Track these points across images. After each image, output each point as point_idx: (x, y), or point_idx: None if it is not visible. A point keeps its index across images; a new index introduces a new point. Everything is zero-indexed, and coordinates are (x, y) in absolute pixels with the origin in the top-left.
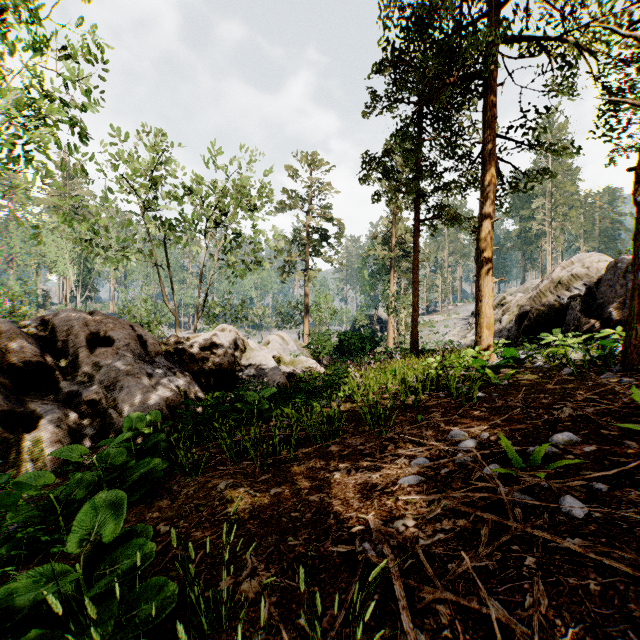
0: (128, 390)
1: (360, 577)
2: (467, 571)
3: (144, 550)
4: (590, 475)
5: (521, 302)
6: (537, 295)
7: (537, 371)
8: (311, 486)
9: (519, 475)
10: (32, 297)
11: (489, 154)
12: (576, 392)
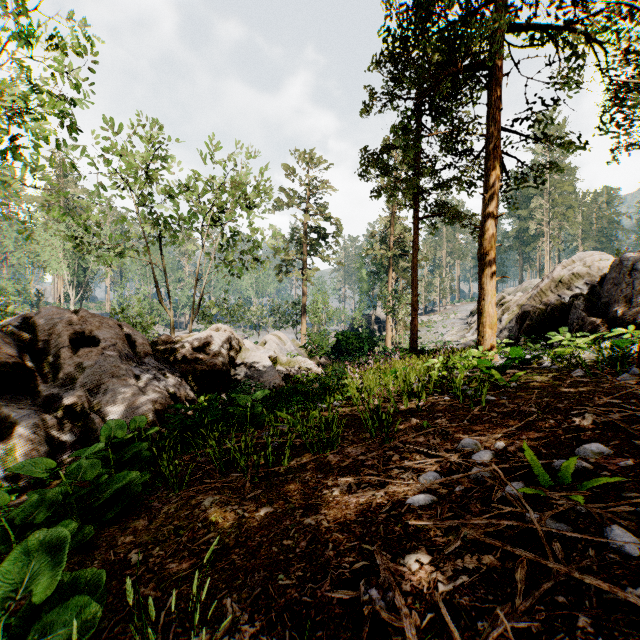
0: (113, 393)
1: (366, 637)
2: (503, 633)
3: (86, 613)
4: (637, 499)
5: (521, 301)
6: (538, 294)
7: (545, 372)
8: (307, 505)
9: (548, 496)
10: (25, 296)
11: (492, 148)
12: (594, 396)
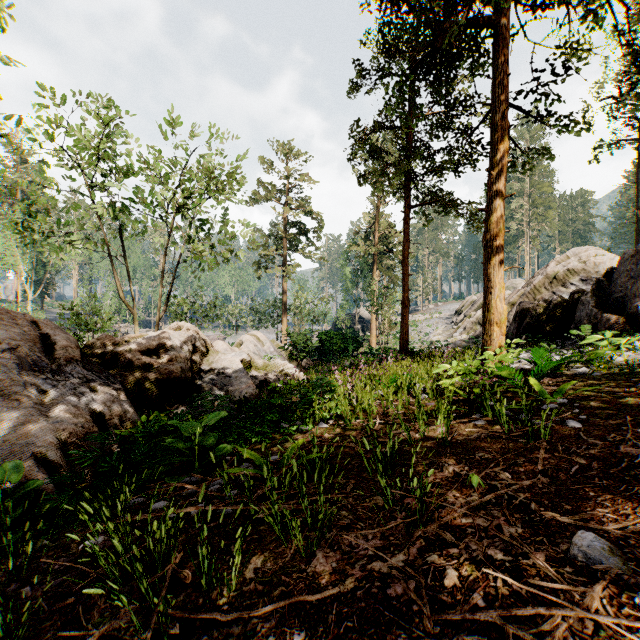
0: None
1: None
2: None
3: None
4: None
5: (512, 299)
6: (531, 291)
7: (593, 382)
8: None
9: None
10: None
11: (501, 117)
12: None
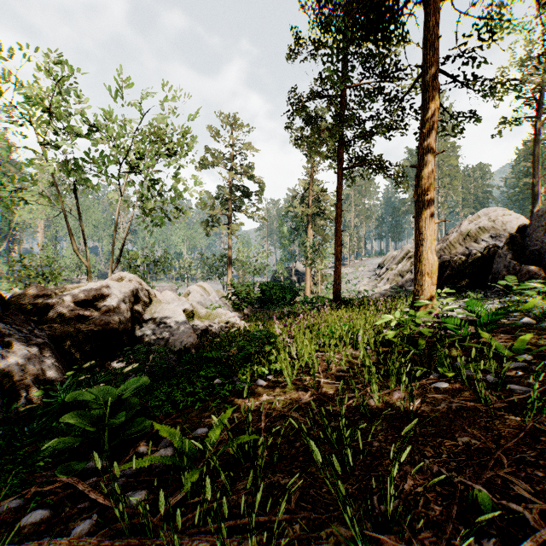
0: None
1: None
2: None
3: None
4: None
5: None
6: (447, 247)
7: (545, 333)
8: None
9: None
10: None
11: (433, 77)
12: None
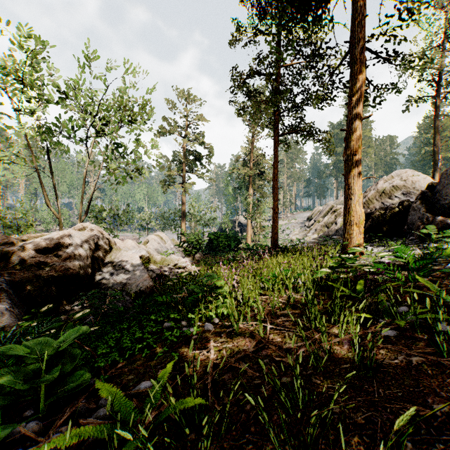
0: None
1: None
2: None
3: None
4: None
5: None
6: (366, 202)
7: None
8: None
9: None
10: None
11: (360, 51)
12: None
